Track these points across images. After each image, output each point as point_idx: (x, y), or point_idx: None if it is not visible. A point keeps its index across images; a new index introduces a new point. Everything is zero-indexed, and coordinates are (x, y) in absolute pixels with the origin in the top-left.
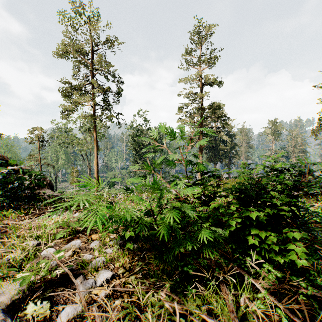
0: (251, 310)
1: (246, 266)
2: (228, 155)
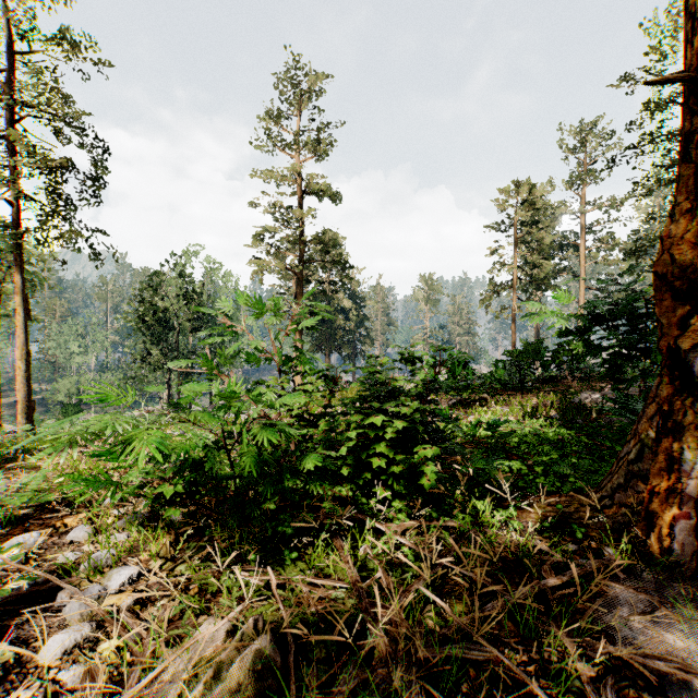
0: (372, 557)
1: (372, 513)
2: (353, 337)
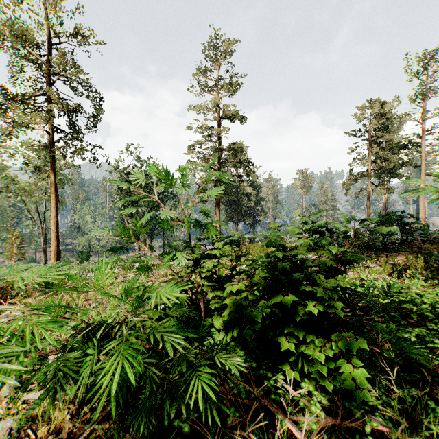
0: None
1: (277, 387)
2: (253, 212)
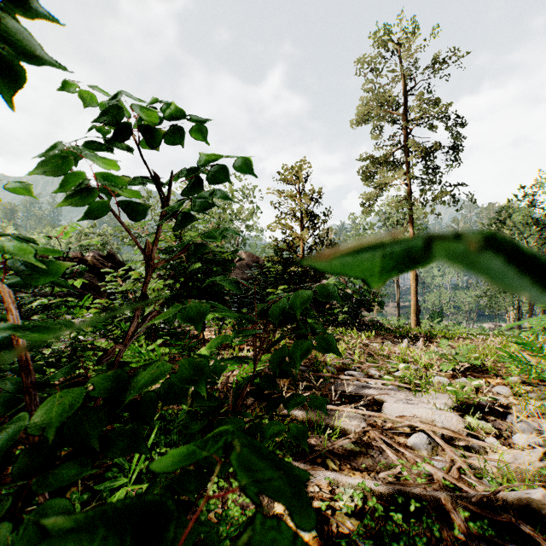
0: None
1: None
2: None
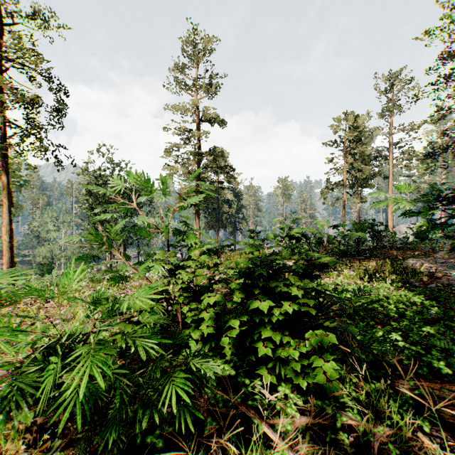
0: None
1: (255, 394)
2: (234, 219)
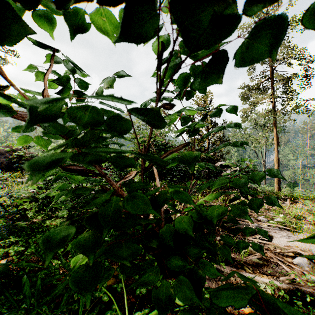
0: None
1: None
2: None
